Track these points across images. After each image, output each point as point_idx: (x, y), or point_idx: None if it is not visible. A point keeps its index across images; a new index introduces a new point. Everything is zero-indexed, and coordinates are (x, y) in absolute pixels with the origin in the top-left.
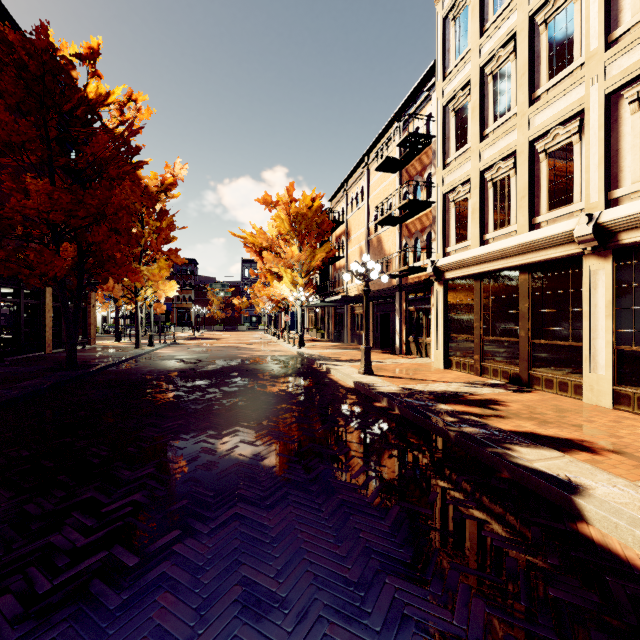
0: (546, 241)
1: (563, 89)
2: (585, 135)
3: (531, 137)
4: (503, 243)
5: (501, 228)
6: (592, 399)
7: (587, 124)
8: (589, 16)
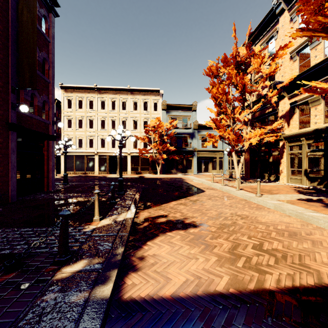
0: (90, 152)
1: (92, 132)
2: (95, 140)
3: (87, 135)
4: (82, 151)
5: (80, 147)
6: (96, 174)
7: (95, 138)
8: (96, 125)
